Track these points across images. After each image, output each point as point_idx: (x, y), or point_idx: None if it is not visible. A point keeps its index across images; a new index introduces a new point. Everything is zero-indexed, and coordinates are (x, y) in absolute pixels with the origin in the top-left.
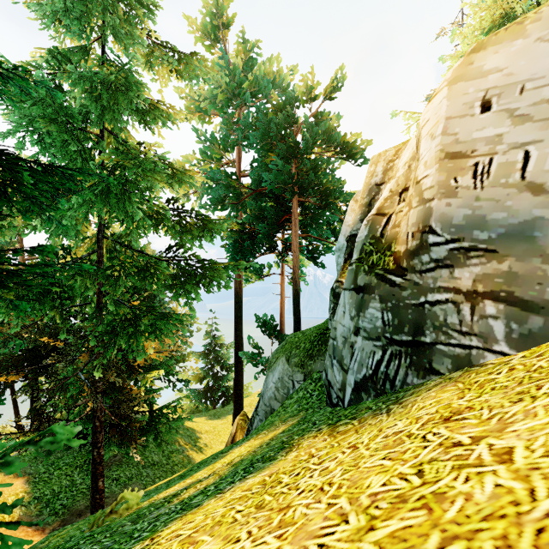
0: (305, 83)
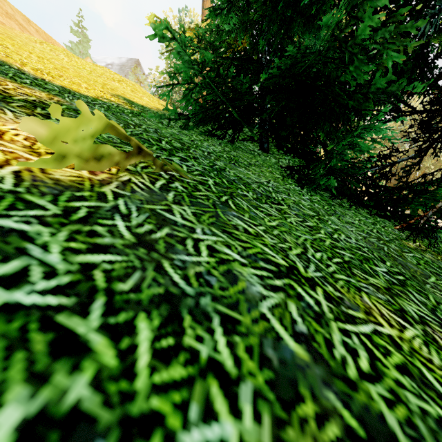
0: None
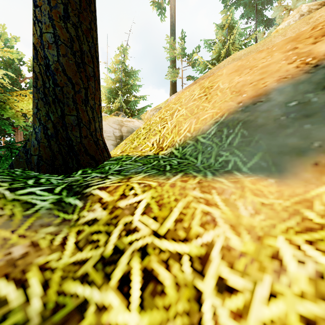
0: (31, 62)
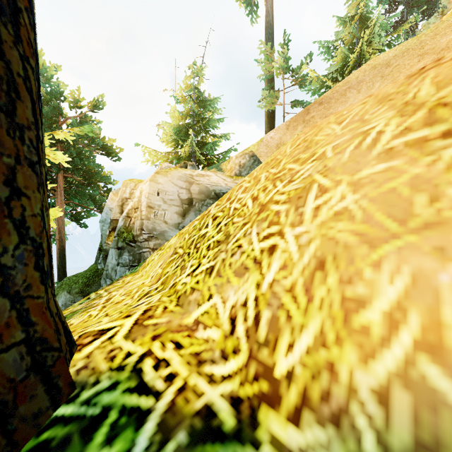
0: (73, 95)
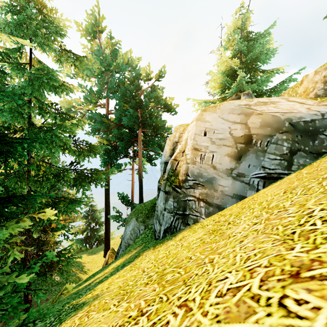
0: (145, 71)
